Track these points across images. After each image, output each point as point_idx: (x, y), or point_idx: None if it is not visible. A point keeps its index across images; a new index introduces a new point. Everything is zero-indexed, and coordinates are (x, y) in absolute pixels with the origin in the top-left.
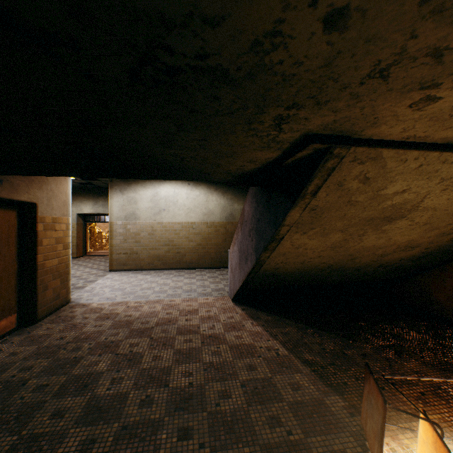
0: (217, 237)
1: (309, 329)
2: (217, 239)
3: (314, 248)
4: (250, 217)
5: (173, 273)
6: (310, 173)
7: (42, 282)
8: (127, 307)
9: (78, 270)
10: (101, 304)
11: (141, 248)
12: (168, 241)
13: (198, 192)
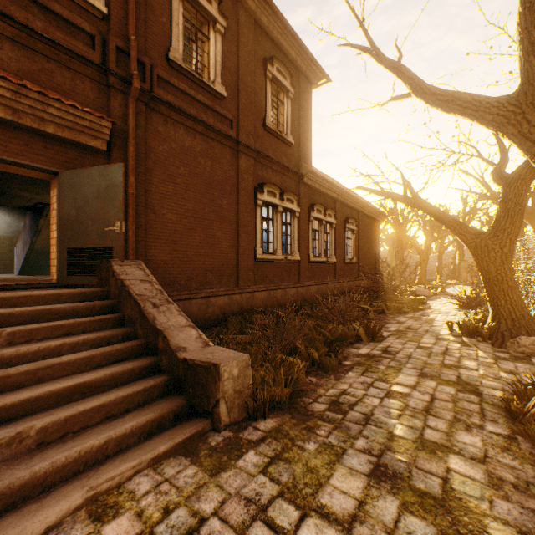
0: (3, 248)
1: None
2: (3, 250)
3: None
4: (29, 225)
5: None
6: (44, 210)
7: None
8: None
9: None
10: None
11: None
12: None
13: None
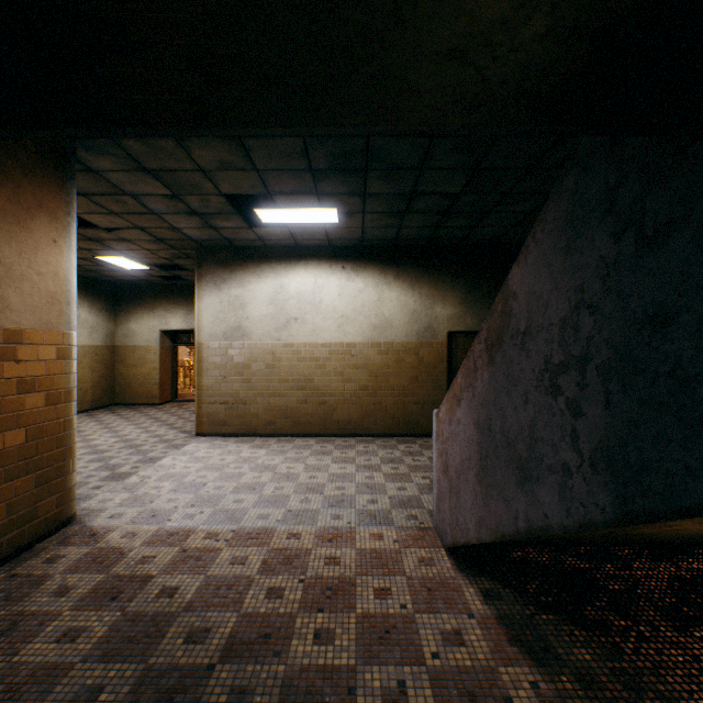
0: (400, 373)
1: None
2: (400, 378)
3: None
4: (553, 315)
5: (311, 446)
6: None
7: None
8: (181, 553)
9: (145, 431)
10: (129, 536)
11: (252, 392)
12: (302, 381)
13: (361, 282)
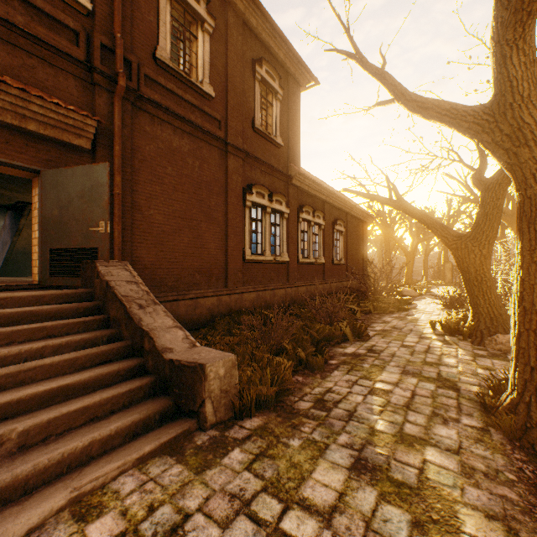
0: None
1: None
2: None
3: None
4: (9, 224)
5: None
6: (25, 210)
7: None
8: None
9: None
10: None
11: None
12: None
13: None
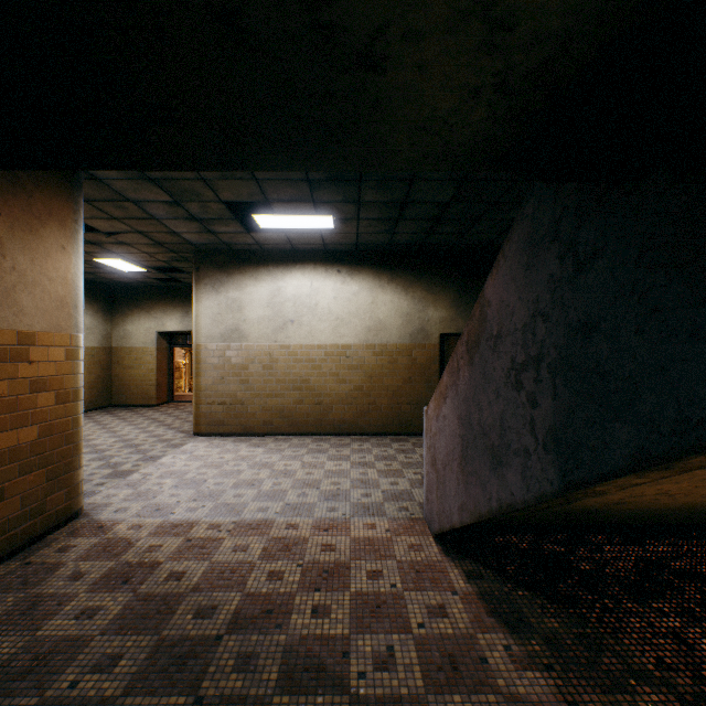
0: (394, 374)
1: None
2: (394, 378)
3: None
4: (517, 322)
5: (308, 444)
6: None
7: None
8: (186, 542)
9: (143, 431)
10: (136, 528)
11: (250, 393)
12: (299, 381)
13: (356, 286)
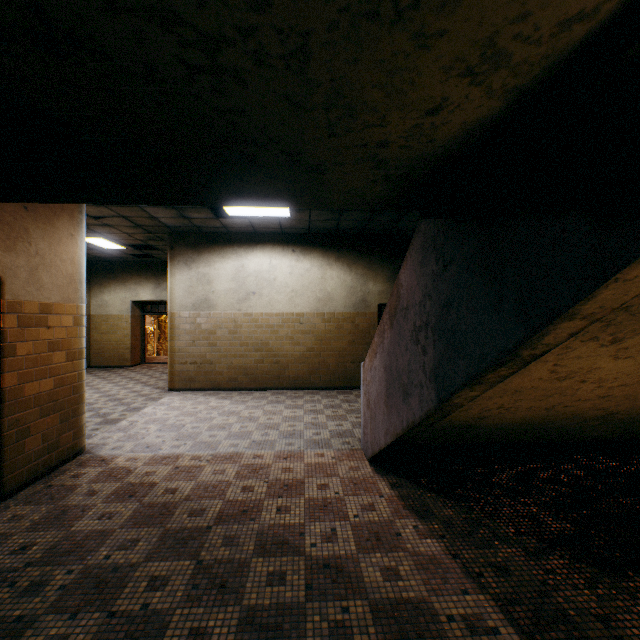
0: (340, 338)
1: (554, 557)
2: (340, 341)
3: (606, 380)
4: (417, 299)
5: (268, 397)
6: None
7: (16, 423)
8: (175, 469)
9: (123, 388)
10: (132, 460)
11: (217, 354)
12: (260, 344)
13: (308, 263)
